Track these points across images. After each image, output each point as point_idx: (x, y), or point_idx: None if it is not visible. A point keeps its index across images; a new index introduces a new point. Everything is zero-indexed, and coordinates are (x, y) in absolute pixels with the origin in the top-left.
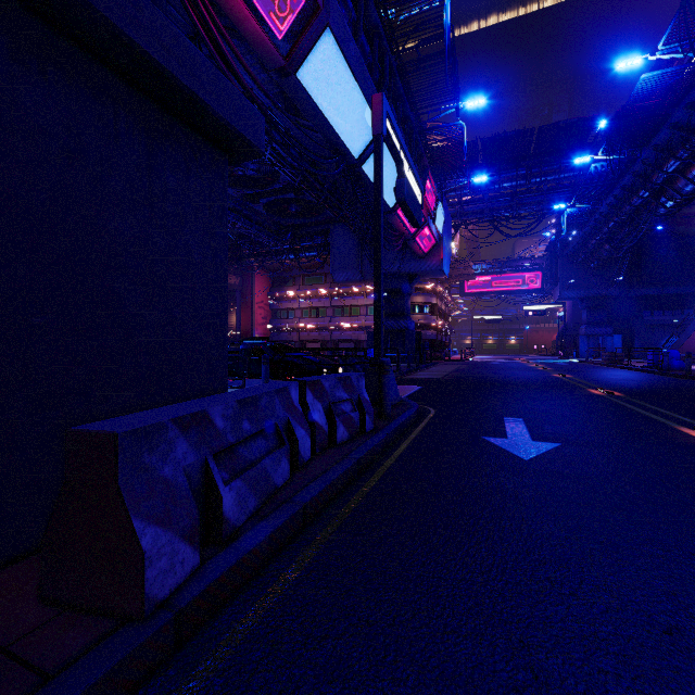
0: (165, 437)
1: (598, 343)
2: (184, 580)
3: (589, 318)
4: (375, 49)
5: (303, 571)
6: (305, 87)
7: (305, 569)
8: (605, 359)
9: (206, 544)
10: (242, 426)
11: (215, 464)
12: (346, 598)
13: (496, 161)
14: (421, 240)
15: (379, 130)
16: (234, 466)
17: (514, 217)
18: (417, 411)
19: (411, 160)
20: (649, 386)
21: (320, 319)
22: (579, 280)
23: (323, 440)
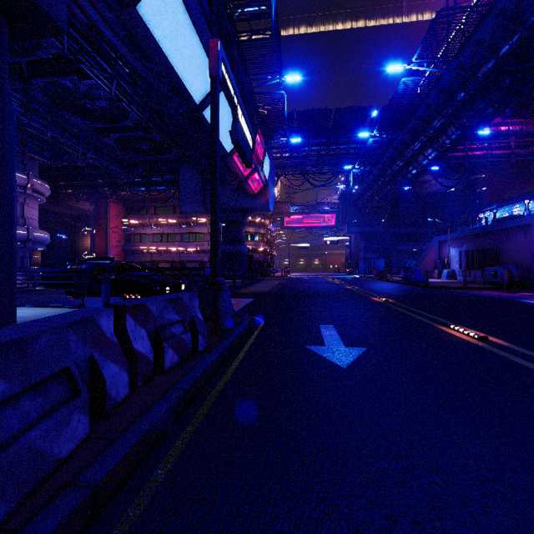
0: None
1: (371, 264)
2: None
3: (365, 247)
4: (214, 11)
5: None
6: (146, 23)
7: None
8: (376, 275)
9: None
10: None
11: None
12: None
13: (307, 130)
14: (253, 182)
15: (215, 72)
16: None
17: (318, 172)
18: (249, 323)
19: (244, 109)
20: (407, 293)
21: (170, 243)
22: (359, 220)
23: (146, 370)
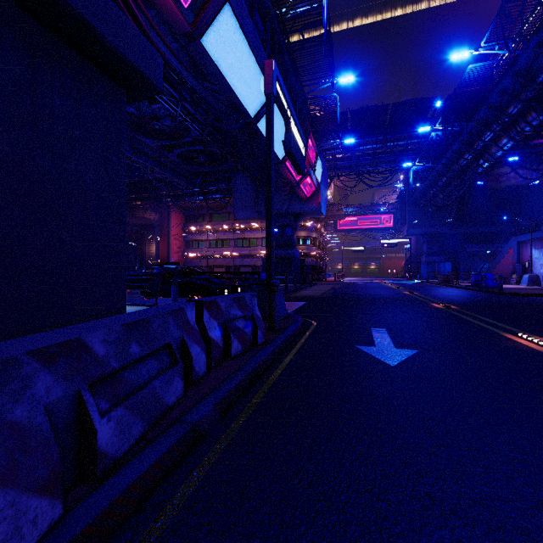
0: (17, 373)
1: (435, 268)
2: (36, 540)
3: (428, 249)
4: (267, 28)
5: (186, 503)
6: (209, 52)
7: (189, 500)
8: (440, 280)
9: (79, 483)
10: (130, 349)
11: (91, 394)
12: (229, 537)
13: (361, 128)
14: (305, 187)
15: (270, 90)
16: (116, 393)
17: (374, 172)
18: (301, 323)
19: (296, 119)
20: (475, 300)
21: (225, 249)
22: (421, 221)
23: (218, 354)
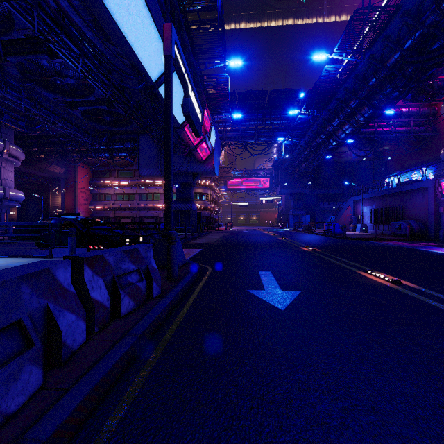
0: None
1: (299, 219)
2: None
3: (294, 205)
4: (168, 2)
5: None
6: (108, 8)
7: None
8: (303, 229)
9: None
10: None
11: None
12: None
13: (246, 107)
14: (201, 151)
15: (169, 52)
16: None
17: (256, 143)
18: (198, 270)
19: (194, 86)
20: (330, 244)
21: (131, 202)
22: (289, 183)
23: (103, 317)
